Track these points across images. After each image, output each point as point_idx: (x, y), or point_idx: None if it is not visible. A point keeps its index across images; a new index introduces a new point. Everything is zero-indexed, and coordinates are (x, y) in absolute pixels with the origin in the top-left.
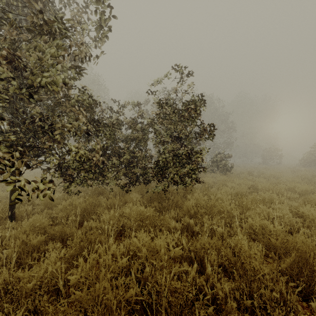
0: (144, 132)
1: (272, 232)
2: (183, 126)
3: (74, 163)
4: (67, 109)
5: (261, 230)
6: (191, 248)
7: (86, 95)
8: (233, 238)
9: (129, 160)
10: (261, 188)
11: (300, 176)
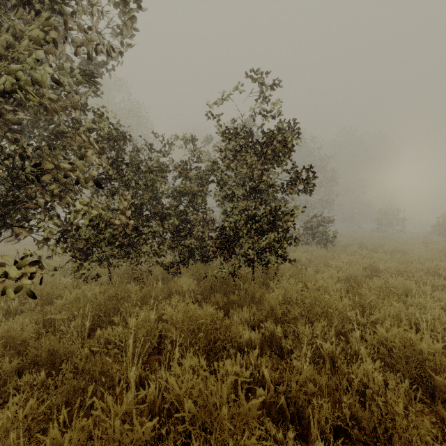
0: (202, 182)
1: (425, 355)
2: (263, 172)
3: (89, 230)
4: (73, 142)
5: (403, 349)
6: (280, 389)
7: (105, 120)
8: (355, 367)
9: (178, 226)
10: (384, 270)
11: (440, 249)
